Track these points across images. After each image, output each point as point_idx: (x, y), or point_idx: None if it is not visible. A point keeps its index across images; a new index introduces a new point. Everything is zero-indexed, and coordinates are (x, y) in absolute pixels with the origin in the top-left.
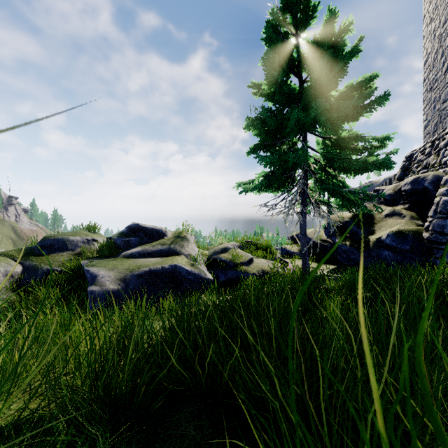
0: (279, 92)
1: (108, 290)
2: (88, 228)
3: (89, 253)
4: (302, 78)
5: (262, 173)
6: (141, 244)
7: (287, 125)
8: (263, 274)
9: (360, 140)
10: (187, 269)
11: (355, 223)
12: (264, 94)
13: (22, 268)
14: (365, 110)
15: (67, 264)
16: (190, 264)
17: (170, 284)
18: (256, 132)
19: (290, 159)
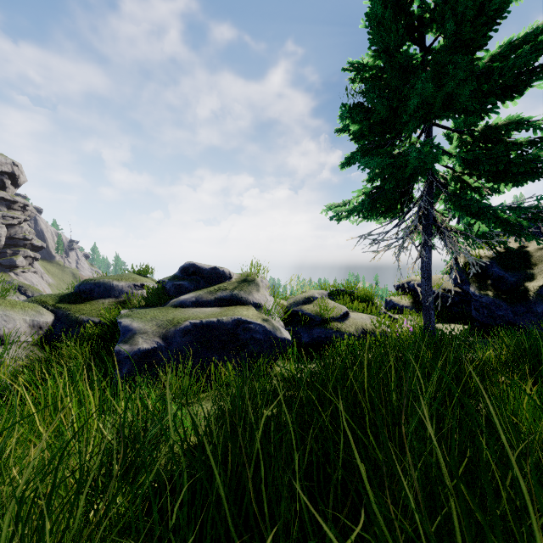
0: (390, 65)
1: (140, 351)
2: (139, 271)
3: (137, 301)
4: (425, 45)
5: (362, 191)
6: (195, 290)
7: (403, 112)
8: (364, 334)
9: (526, 127)
10: (254, 324)
11: (501, 265)
12: (365, 78)
13: (54, 318)
14: (537, 75)
15: (106, 314)
16: (258, 318)
17: (230, 345)
18: (355, 128)
19: (409, 163)
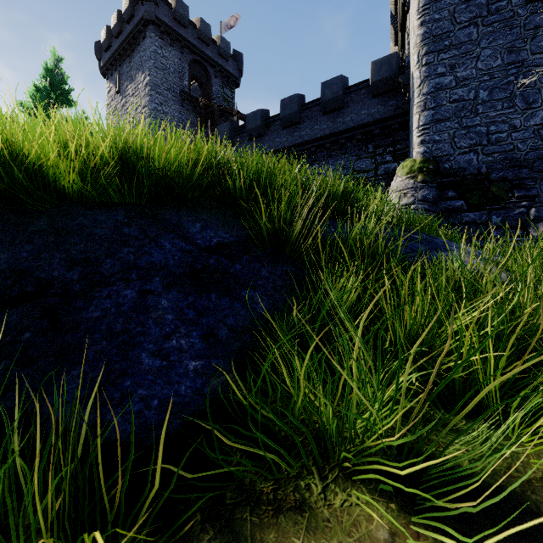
0: None
1: None
2: None
3: None
4: None
5: None
6: None
7: None
8: None
9: None
10: None
11: None
12: None
13: None
14: None
15: None
16: None
17: None
18: None
19: None
